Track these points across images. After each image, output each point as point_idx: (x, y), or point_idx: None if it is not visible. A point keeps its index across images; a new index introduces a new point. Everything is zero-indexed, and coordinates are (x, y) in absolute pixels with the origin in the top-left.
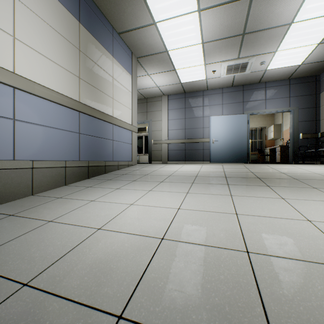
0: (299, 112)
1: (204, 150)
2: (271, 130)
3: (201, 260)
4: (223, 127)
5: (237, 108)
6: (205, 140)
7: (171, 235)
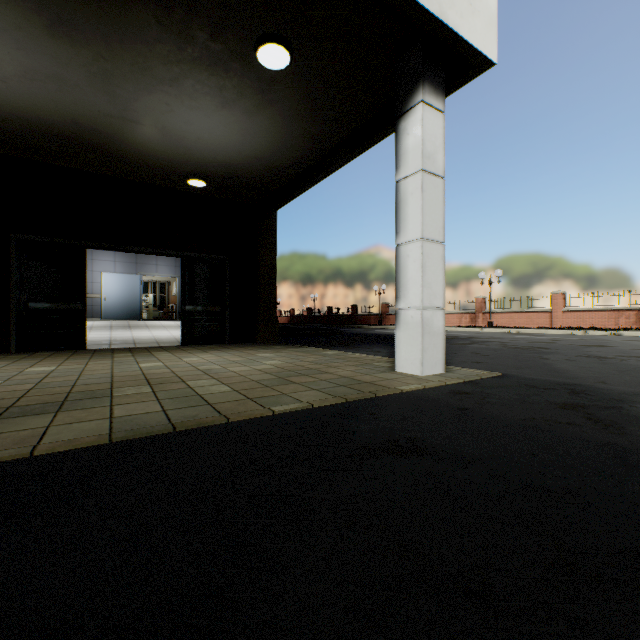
0: None
1: (94, 306)
2: (175, 287)
3: (100, 338)
4: (116, 285)
5: (131, 268)
6: (95, 296)
7: (90, 337)
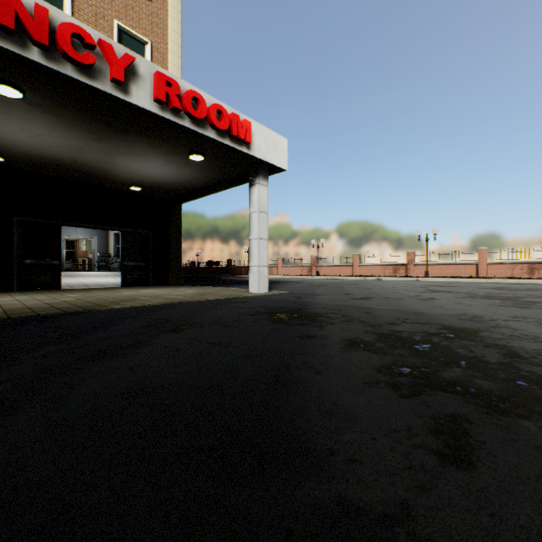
0: (98, 240)
1: None
2: (85, 244)
3: None
4: None
5: None
6: None
7: None
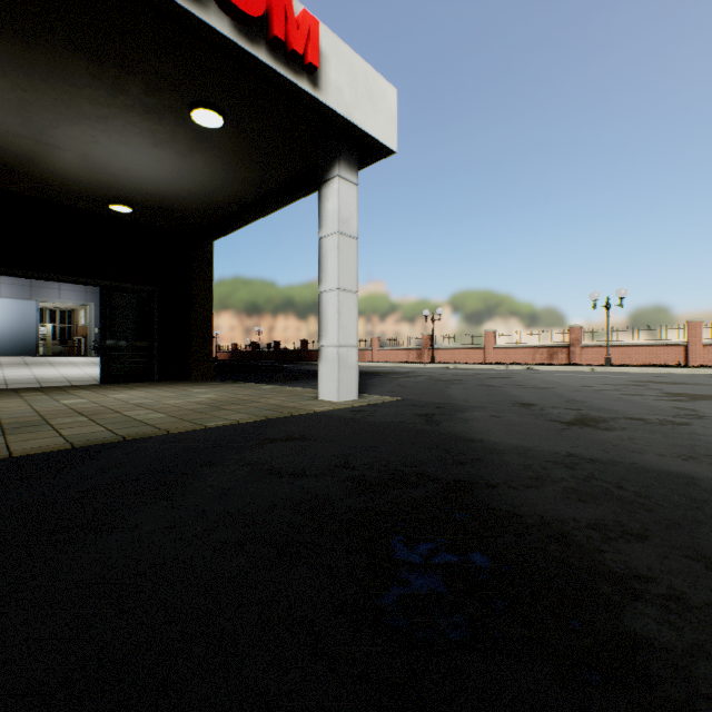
0: (96, 308)
1: None
2: (83, 316)
3: None
4: (1, 313)
5: (23, 292)
6: None
7: None
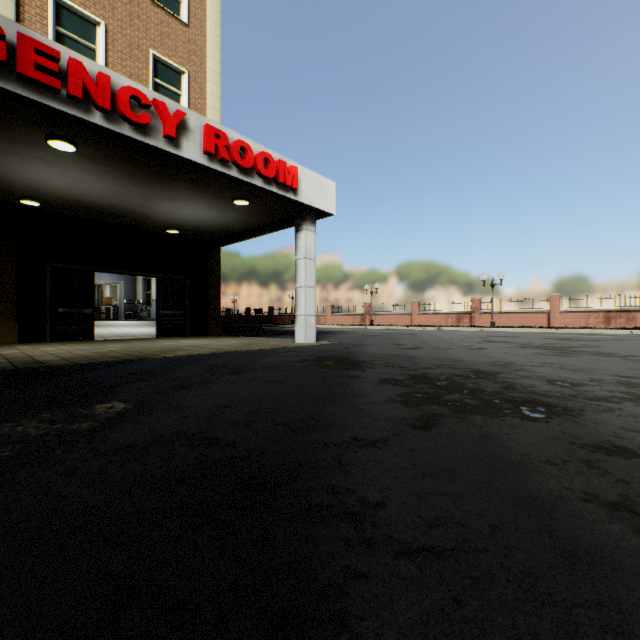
0: (125, 285)
1: None
2: (108, 290)
3: None
4: None
5: None
6: None
7: None
